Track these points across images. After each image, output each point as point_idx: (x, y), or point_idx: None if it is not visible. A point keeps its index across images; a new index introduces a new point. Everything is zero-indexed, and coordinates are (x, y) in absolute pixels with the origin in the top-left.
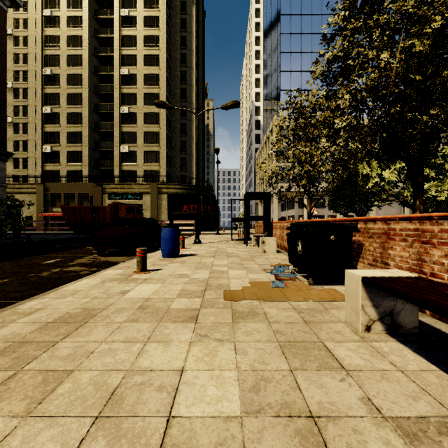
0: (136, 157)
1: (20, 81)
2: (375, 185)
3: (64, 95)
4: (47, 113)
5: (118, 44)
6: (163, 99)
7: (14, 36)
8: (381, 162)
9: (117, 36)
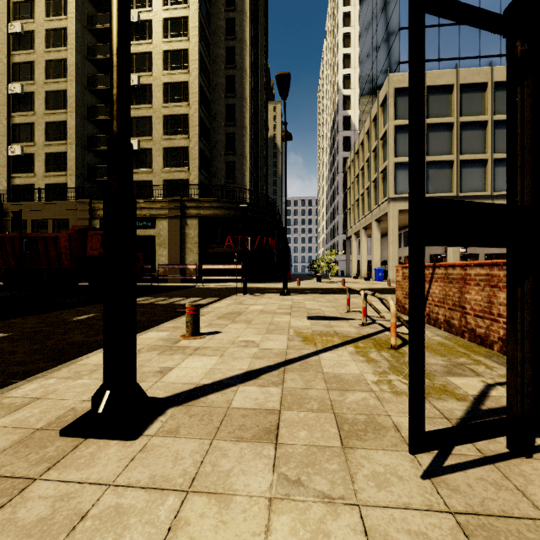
0: (150, 158)
1: None
2: None
3: (40, 64)
4: (17, 95)
5: None
6: (194, 58)
7: None
8: None
9: None
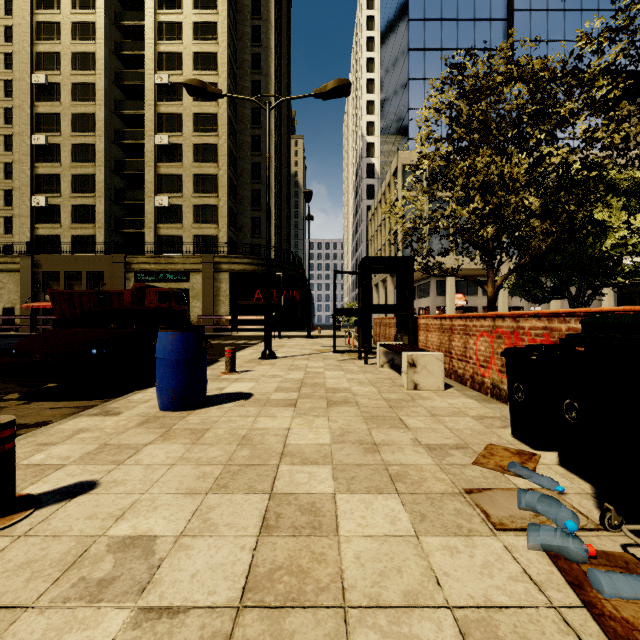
0: (180, 214)
1: (1, 96)
2: (617, 243)
3: (66, 116)
4: (41, 145)
5: (152, 35)
6: (223, 123)
7: None
8: (625, 201)
9: (151, 23)
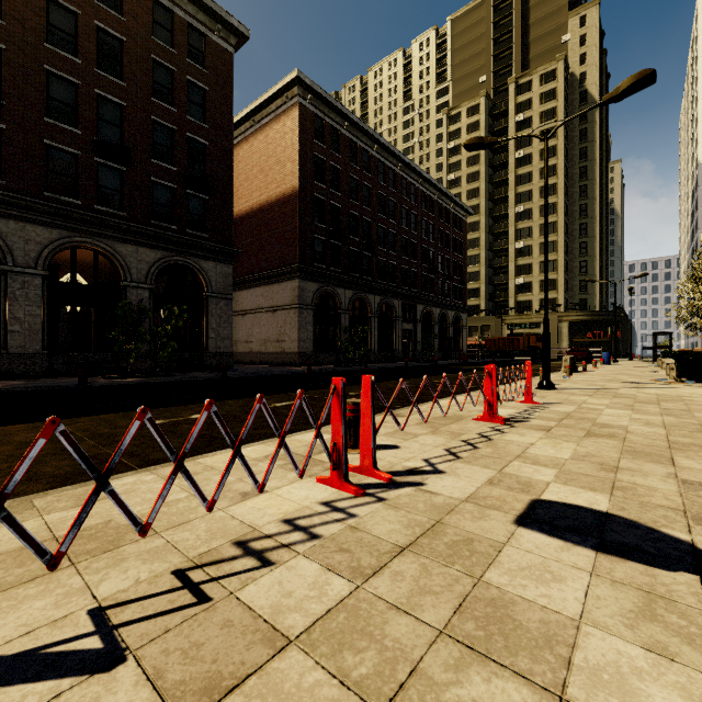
0: (530, 287)
1: None
2: None
3: None
4: None
5: (513, 185)
6: (561, 227)
7: None
8: None
9: (513, 178)
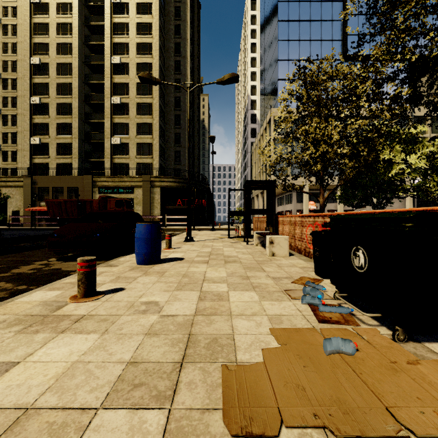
0: (128, 149)
1: (9, 71)
2: (399, 172)
3: (53, 85)
4: (36, 104)
5: (109, 32)
6: (156, 89)
7: (3, 25)
8: (404, 146)
9: (109, 24)
